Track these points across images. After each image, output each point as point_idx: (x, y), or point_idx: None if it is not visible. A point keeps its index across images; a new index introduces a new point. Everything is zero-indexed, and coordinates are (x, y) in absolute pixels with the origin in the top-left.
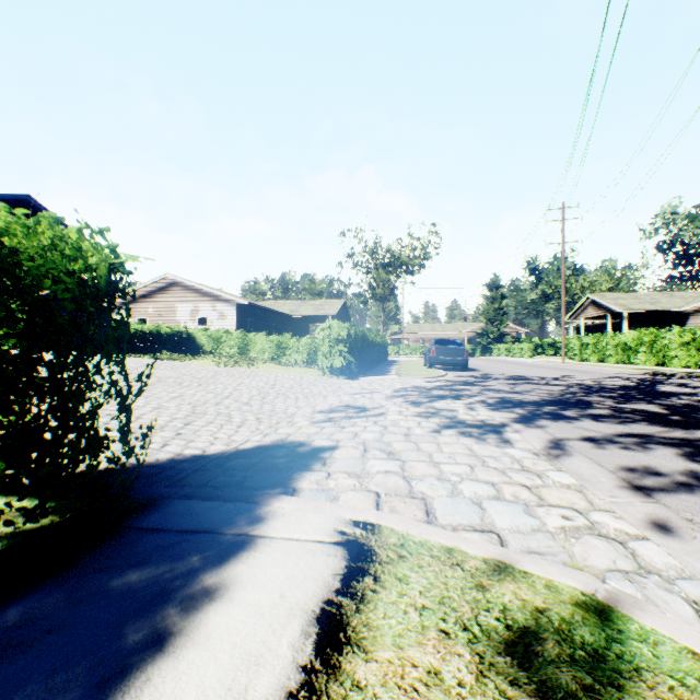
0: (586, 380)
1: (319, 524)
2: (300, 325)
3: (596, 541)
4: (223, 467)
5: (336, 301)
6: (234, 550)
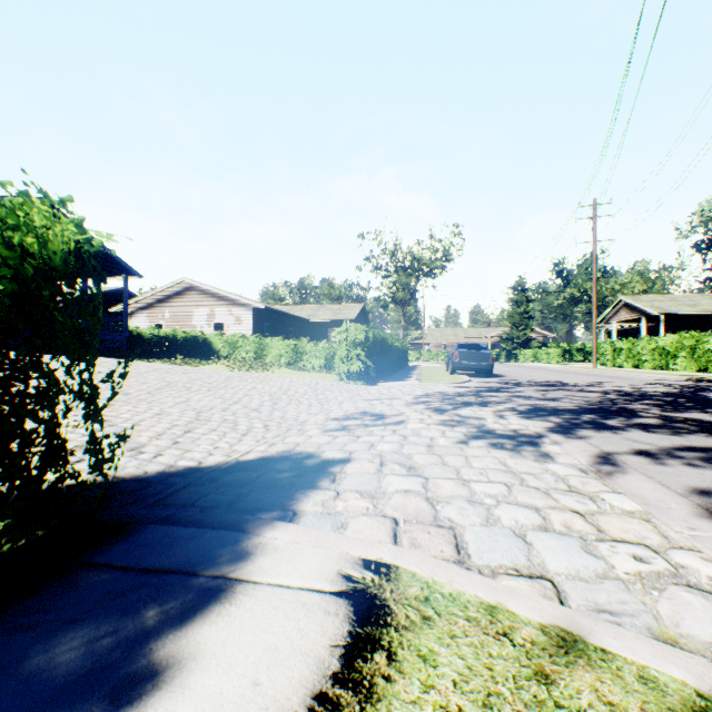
0: (624, 386)
1: (319, 564)
2: (318, 330)
3: (688, 596)
4: (218, 482)
5: (355, 305)
6: (204, 602)
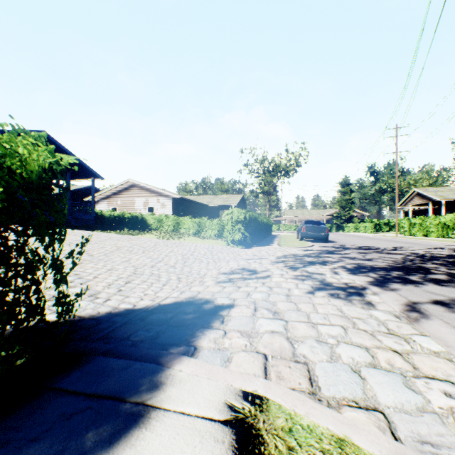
0: (418, 250)
1: (211, 394)
2: (213, 211)
3: None
4: (145, 321)
5: (237, 195)
6: (127, 426)
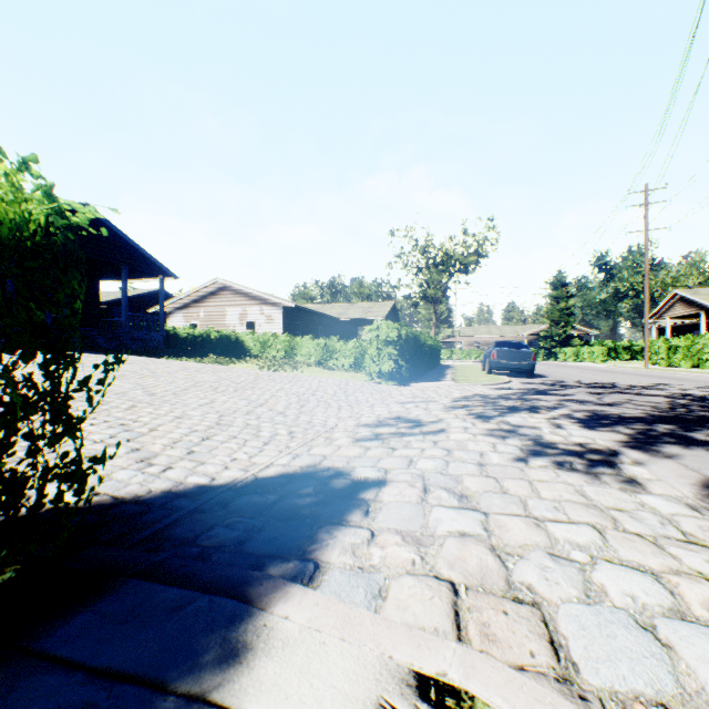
0: (691, 389)
1: (348, 680)
2: (348, 328)
3: None
4: (228, 508)
5: (385, 303)
6: None
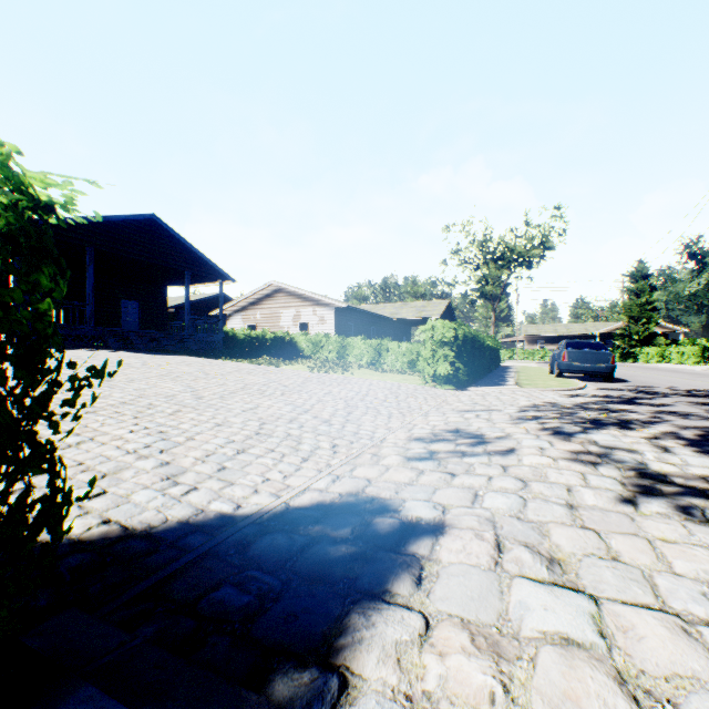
0: None
1: None
2: (400, 328)
3: None
4: (245, 553)
5: (439, 301)
6: None
